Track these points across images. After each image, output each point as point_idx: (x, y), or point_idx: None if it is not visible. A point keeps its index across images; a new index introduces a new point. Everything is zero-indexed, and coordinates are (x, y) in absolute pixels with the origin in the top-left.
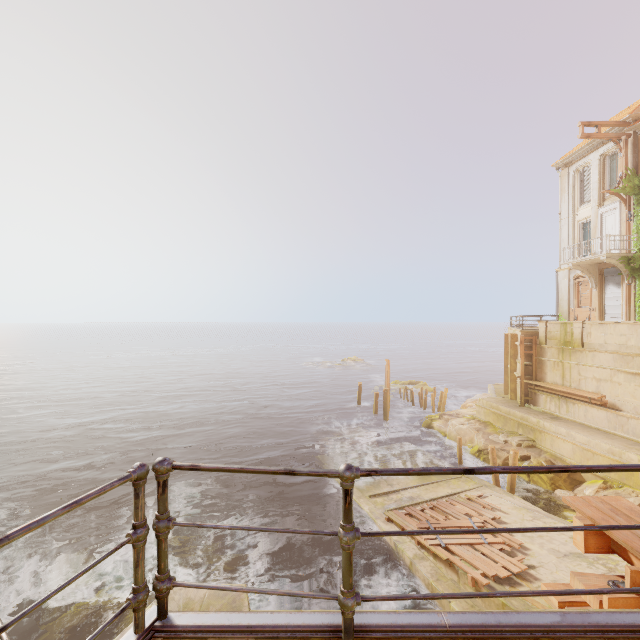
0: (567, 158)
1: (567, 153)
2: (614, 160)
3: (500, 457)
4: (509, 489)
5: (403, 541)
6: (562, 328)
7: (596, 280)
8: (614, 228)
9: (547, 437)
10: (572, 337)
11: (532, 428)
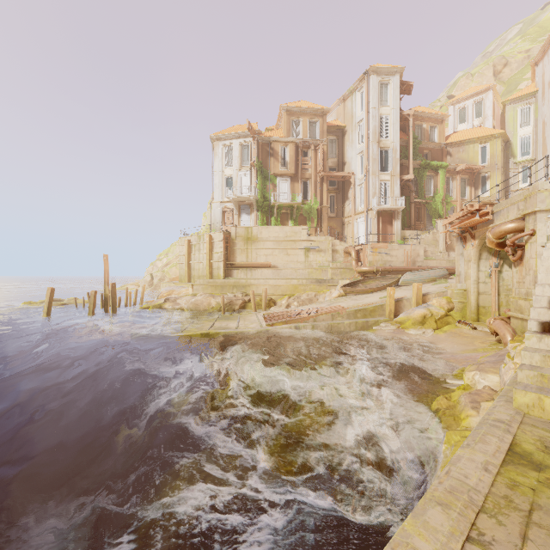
0: (220, 135)
1: (217, 132)
2: (245, 149)
3: (238, 304)
4: (265, 310)
5: (297, 324)
6: (246, 230)
7: (237, 211)
8: (247, 184)
9: (254, 287)
10: (252, 235)
11: (244, 285)
